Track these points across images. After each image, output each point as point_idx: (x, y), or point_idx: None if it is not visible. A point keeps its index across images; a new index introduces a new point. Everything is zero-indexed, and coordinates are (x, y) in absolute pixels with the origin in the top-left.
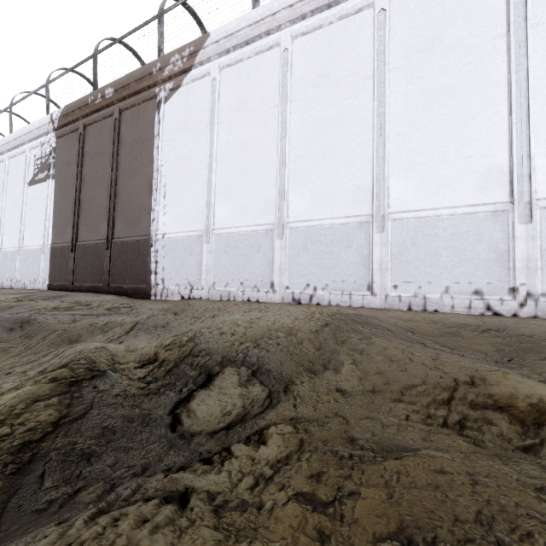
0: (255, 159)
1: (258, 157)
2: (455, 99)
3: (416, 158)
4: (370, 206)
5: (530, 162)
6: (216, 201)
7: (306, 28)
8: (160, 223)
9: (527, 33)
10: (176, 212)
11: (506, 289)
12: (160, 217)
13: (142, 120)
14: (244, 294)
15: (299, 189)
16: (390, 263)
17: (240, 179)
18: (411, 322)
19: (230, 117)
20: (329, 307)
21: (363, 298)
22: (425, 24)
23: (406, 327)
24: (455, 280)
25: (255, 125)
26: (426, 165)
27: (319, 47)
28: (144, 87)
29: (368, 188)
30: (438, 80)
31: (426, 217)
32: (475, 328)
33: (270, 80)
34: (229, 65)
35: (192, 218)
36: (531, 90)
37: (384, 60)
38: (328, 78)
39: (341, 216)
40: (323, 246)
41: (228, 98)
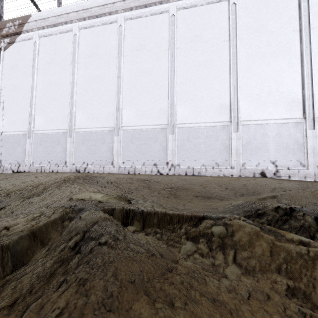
0: (58, 92)
1: (60, 91)
2: (149, 75)
3: (134, 100)
4: (114, 123)
5: (174, 107)
6: (35, 114)
7: (86, 25)
8: (0, 125)
9: (175, 51)
10: (10, 119)
11: (165, 163)
12: (0, 122)
13: None
14: (50, 168)
15: (81, 111)
16: (121, 151)
17: (49, 102)
18: (120, 178)
19: (45, 66)
20: (91, 173)
21: (109, 168)
22: (139, 37)
23: (113, 180)
24: (147, 159)
25: (59, 73)
26: (138, 105)
27: (93, 37)
28: None
29: (113, 113)
30: (143, 65)
31: (136, 129)
32: (142, 180)
33: (68, 49)
34: (44, 35)
35: (20, 123)
36: (175, 76)
37: (121, 50)
38: (97, 54)
39: (101, 127)
40: (92, 142)
41: (44, 55)
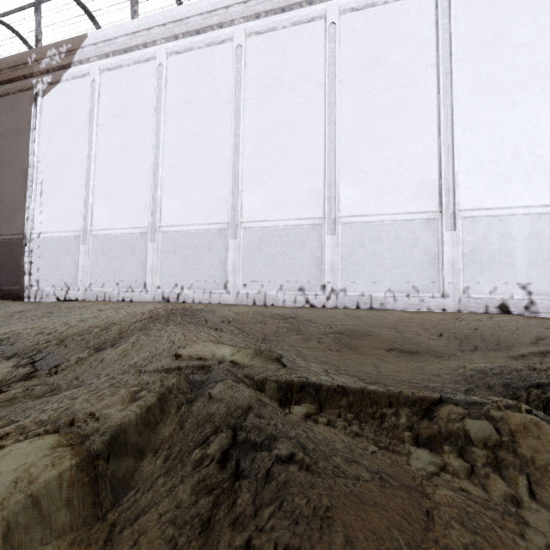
0: (132, 164)
1: (136, 163)
2: (290, 131)
3: (263, 176)
4: (228, 216)
5: (336, 188)
6: (94, 203)
7: (179, 48)
8: (36, 221)
9: (336, 87)
10: (53, 211)
11: (319, 286)
12: (36, 216)
13: (17, 111)
14: (119, 294)
15: (171, 196)
16: (241, 265)
17: (118, 182)
18: (242, 314)
19: (110, 120)
20: (189, 304)
21: (220, 295)
22: (271, 64)
23: (231, 318)
24: (287, 279)
25: (133, 132)
26: (270, 184)
27: (190, 67)
28: (19, 76)
29: (227, 199)
30: (280, 113)
31: (268, 227)
32: (281, 317)
33: (148, 90)
34: (109, 69)
35: (70, 218)
36: (337, 131)
37: (240, 89)
38: (197, 97)
39: (205, 223)
40: (190, 250)
41: (108, 101)
